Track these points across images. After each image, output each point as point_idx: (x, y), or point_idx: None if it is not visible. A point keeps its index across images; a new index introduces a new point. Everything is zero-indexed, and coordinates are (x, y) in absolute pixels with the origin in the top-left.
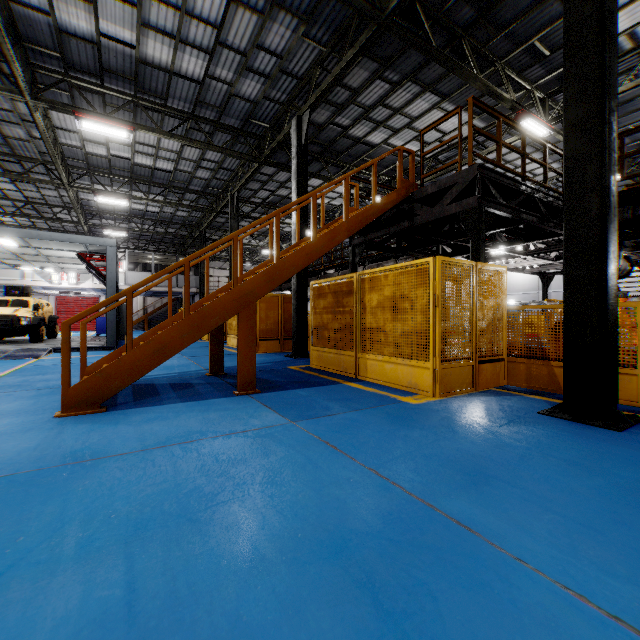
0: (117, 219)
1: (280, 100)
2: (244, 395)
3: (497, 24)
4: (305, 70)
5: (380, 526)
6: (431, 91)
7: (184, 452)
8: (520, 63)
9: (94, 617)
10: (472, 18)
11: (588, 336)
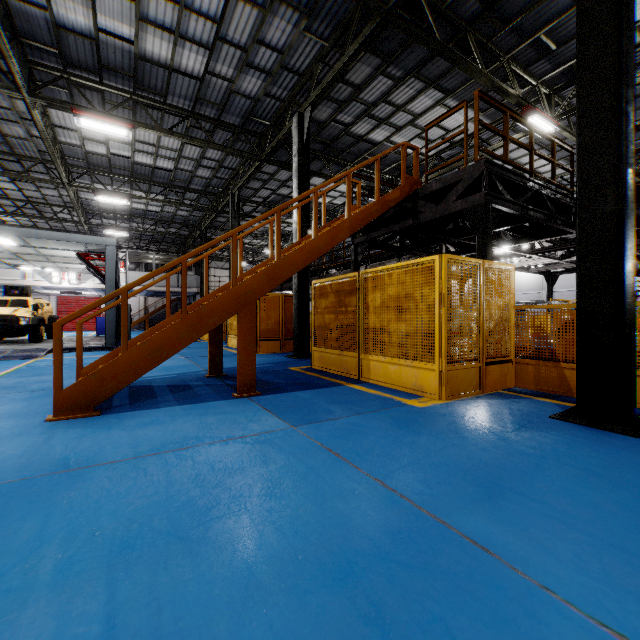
0: (118, 219)
1: (281, 97)
2: (243, 397)
3: (503, 17)
4: (306, 66)
5: (389, 546)
6: (435, 87)
7: (178, 460)
8: (526, 58)
9: None
10: (477, 11)
11: (603, 337)
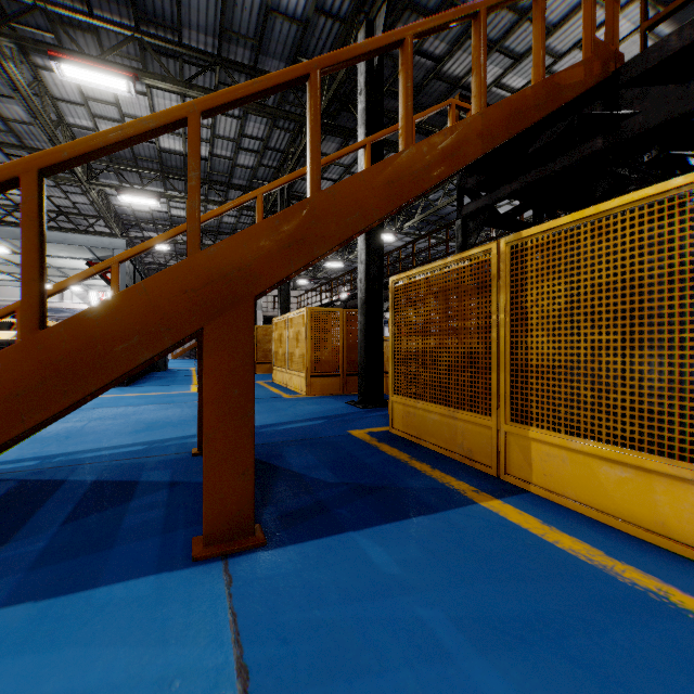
0: (159, 231)
1: (341, 14)
2: (213, 561)
3: None
4: None
5: None
6: None
7: None
8: None
9: None
10: None
11: None
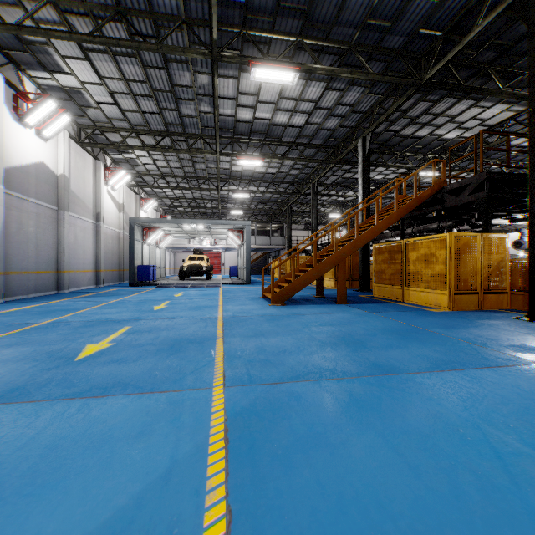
0: (236, 203)
1: (350, 125)
2: (341, 304)
3: (518, 53)
4: (368, 108)
5: (405, 330)
6: (467, 99)
7: (330, 315)
8: None
9: (334, 330)
10: (495, 55)
11: None
